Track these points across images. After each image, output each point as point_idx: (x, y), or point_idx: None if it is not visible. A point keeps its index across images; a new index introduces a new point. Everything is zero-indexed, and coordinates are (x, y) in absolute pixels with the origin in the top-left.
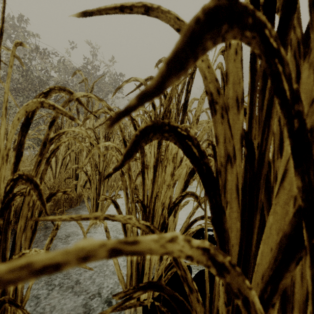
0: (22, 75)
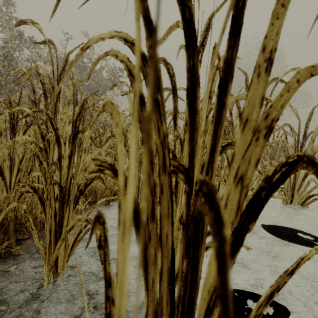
0: (4, 65)
